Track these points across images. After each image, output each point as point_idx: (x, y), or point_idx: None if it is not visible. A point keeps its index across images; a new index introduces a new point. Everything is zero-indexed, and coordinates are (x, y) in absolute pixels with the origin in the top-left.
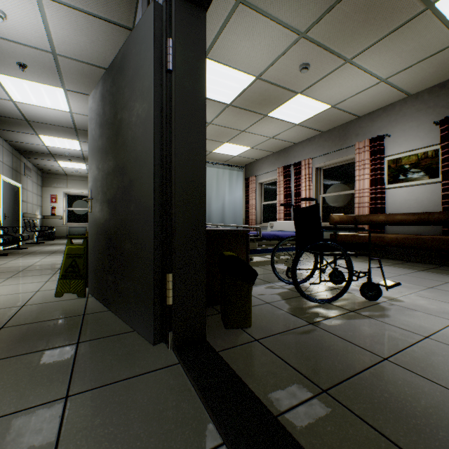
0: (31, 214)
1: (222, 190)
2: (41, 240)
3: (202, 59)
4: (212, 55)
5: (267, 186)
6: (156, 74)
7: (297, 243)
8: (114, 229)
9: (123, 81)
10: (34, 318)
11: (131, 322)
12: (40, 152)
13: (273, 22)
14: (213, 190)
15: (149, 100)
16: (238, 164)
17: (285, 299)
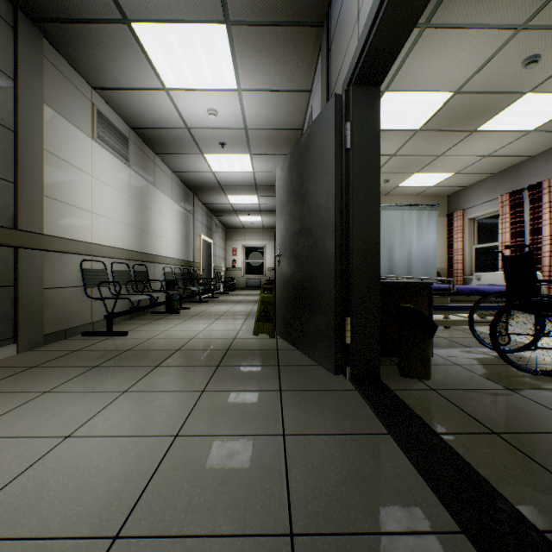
0: (218, 266)
1: (407, 236)
2: (225, 290)
3: (376, 131)
4: (393, 87)
5: (482, 222)
6: (336, 153)
7: (507, 300)
8: (300, 280)
9: (308, 158)
10: (244, 347)
11: (315, 357)
12: (226, 210)
13: (472, 30)
14: (396, 236)
15: (331, 176)
16: (436, 196)
17: (482, 365)
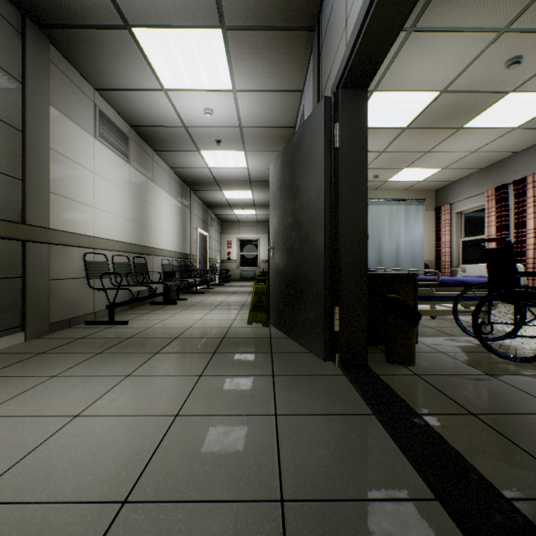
0: (214, 259)
1: (395, 229)
2: (220, 282)
3: (364, 131)
4: (381, 87)
5: (469, 215)
6: (326, 152)
7: (490, 290)
8: (292, 272)
9: (300, 156)
10: (239, 335)
11: (306, 345)
12: (221, 204)
13: (456, 33)
14: (385, 230)
15: (321, 173)
16: (424, 190)
17: (465, 352)
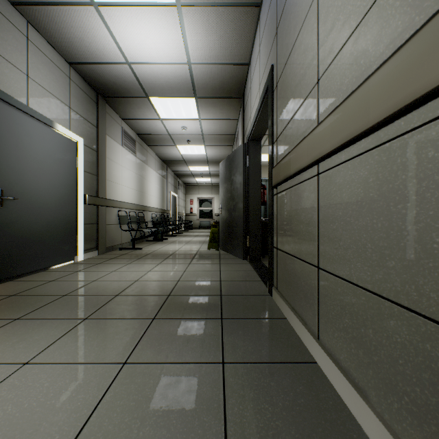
0: (181, 213)
1: None
2: (185, 229)
3: (259, 159)
4: None
5: None
6: (243, 168)
7: None
8: (230, 221)
9: (233, 165)
10: (203, 253)
11: (236, 255)
12: (187, 174)
13: None
14: None
15: (241, 177)
16: None
17: None
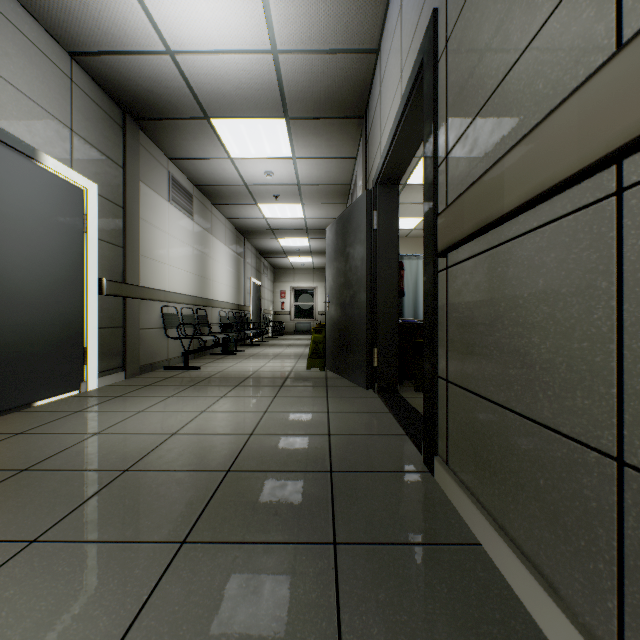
0: (267, 310)
1: None
2: (273, 335)
3: (395, 217)
4: None
5: None
6: (367, 232)
7: None
8: (344, 322)
9: (350, 229)
10: (300, 376)
11: (354, 380)
12: (275, 252)
13: None
14: None
15: (364, 247)
16: None
17: None
